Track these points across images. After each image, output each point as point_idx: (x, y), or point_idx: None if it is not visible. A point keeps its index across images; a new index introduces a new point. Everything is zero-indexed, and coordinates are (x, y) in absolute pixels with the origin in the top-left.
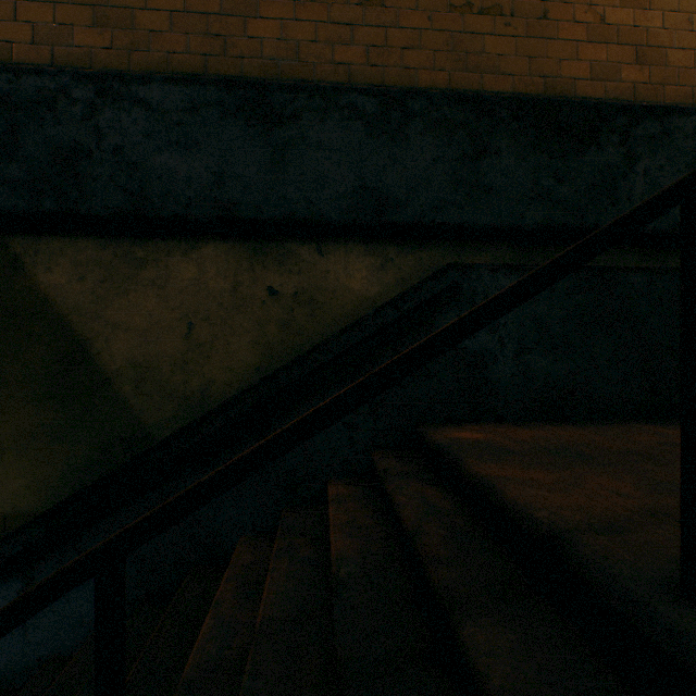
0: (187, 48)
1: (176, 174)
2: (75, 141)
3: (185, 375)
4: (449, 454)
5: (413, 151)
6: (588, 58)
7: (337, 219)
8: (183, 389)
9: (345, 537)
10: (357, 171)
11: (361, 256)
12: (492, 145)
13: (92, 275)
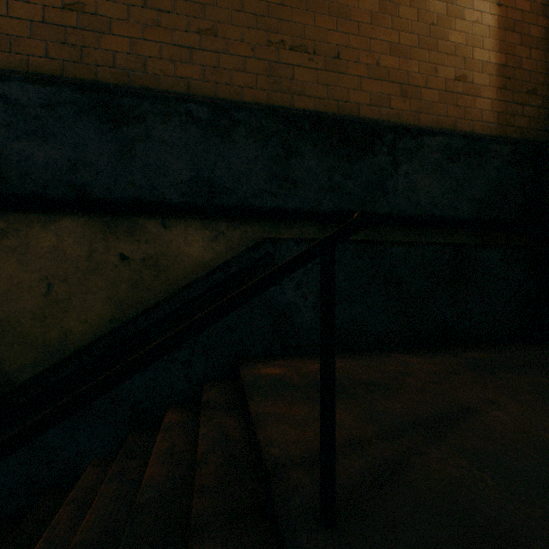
0: (46, 53)
1: (34, 159)
2: None
3: (44, 327)
4: (247, 391)
5: (238, 151)
6: (369, 89)
7: (177, 201)
8: (42, 339)
9: (159, 464)
10: (193, 164)
11: (199, 229)
12: (298, 149)
13: None
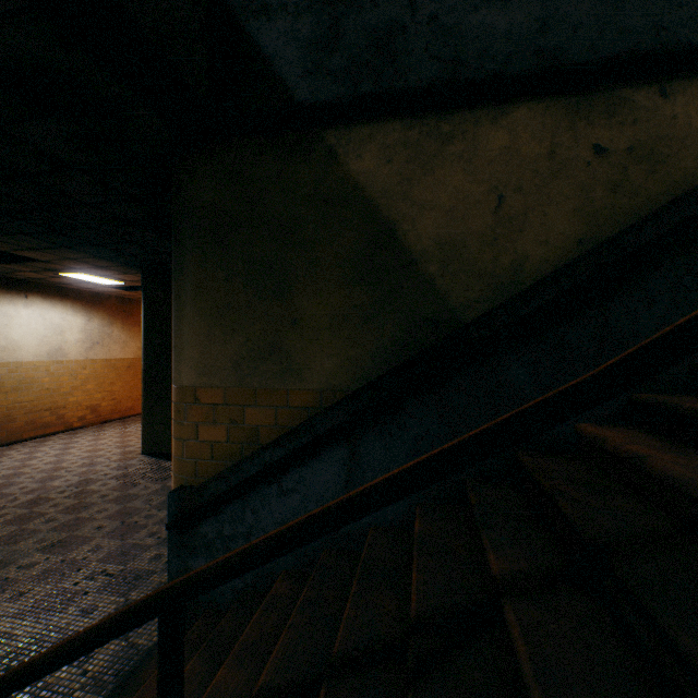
0: None
1: (493, 31)
2: (390, 21)
3: (493, 252)
4: None
5: None
6: None
7: None
8: (491, 268)
9: None
10: None
11: None
12: None
13: (398, 157)
